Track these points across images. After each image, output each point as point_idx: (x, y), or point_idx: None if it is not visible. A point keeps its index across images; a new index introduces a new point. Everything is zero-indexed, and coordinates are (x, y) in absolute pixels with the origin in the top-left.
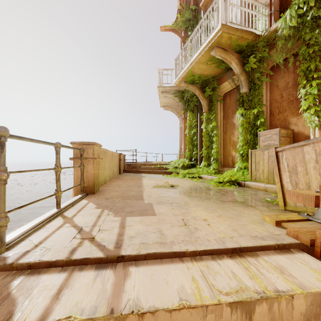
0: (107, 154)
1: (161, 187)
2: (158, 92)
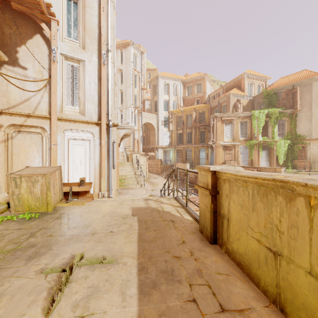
0: None
1: (97, 262)
2: None
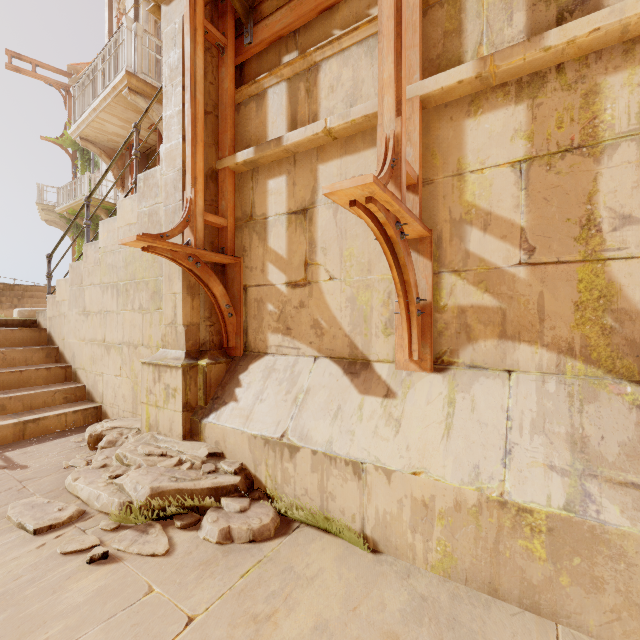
0: None
1: None
2: (37, 207)
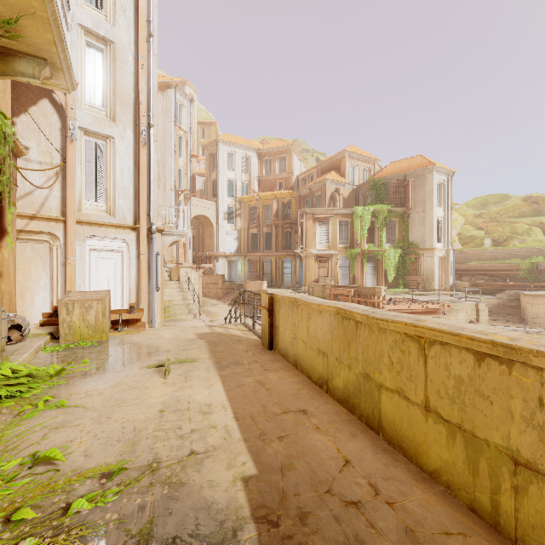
0: (308, 309)
1: (183, 362)
2: None
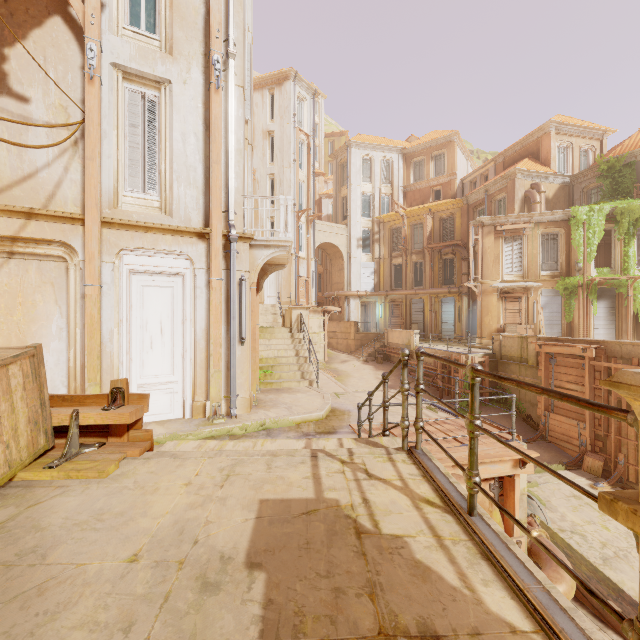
0: None
1: None
2: None
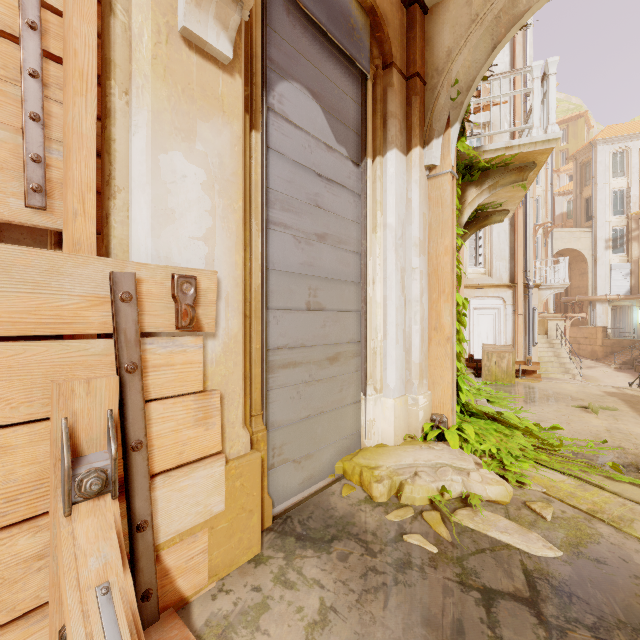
0: None
1: (604, 409)
2: None
